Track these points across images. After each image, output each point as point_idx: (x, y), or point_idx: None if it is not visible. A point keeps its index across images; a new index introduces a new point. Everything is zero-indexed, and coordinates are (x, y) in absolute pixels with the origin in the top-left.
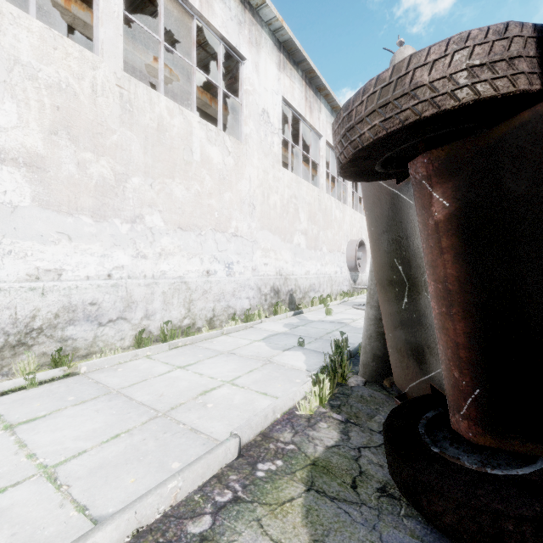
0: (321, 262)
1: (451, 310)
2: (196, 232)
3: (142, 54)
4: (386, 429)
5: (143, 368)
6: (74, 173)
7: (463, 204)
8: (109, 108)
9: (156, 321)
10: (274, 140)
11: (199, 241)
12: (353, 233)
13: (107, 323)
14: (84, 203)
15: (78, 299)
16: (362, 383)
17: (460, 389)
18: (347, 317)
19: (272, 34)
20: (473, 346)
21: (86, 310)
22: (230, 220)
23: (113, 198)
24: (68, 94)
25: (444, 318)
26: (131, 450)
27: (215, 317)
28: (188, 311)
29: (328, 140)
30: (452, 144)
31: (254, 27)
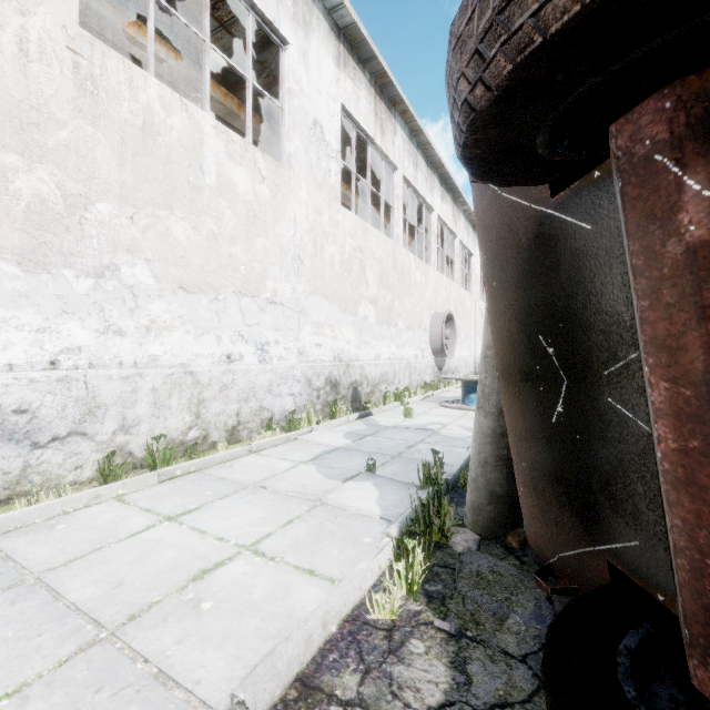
0: (396, 343)
1: None
2: (209, 295)
3: (131, 27)
4: (553, 684)
5: (104, 522)
6: None
7: None
8: (52, 83)
9: (141, 435)
10: (331, 166)
11: (215, 309)
12: (438, 304)
13: (49, 443)
14: (3, 239)
15: None
16: (476, 544)
17: None
18: (434, 421)
19: (328, 13)
20: None
21: (6, 423)
22: (264, 279)
23: (60, 234)
24: None
25: (694, 463)
26: None
27: (240, 425)
28: (197, 418)
29: (406, 174)
30: None
31: None
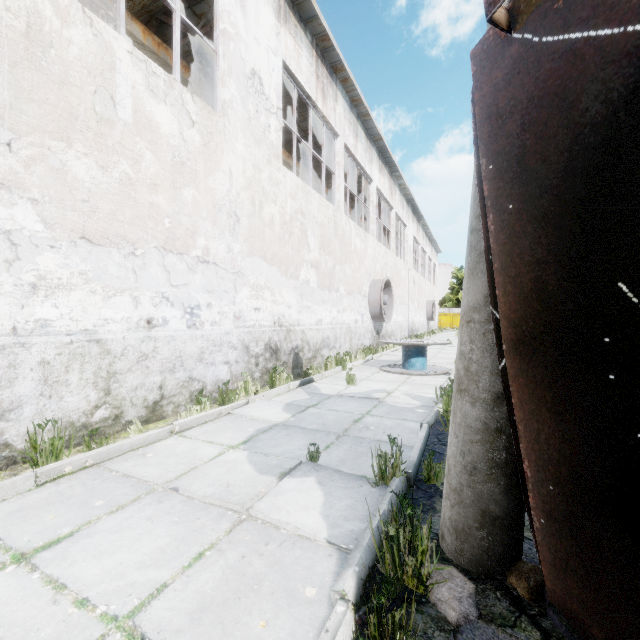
0: (337, 307)
1: None
2: (123, 249)
3: None
4: None
5: None
6: None
7: None
8: None
9: (23, 420)
10: (270, 122)
11: (131, 266)
12: (376, 271)
13: None
14: None
15: None
16: (474, 605)
17: None
18: (378, 388)
19: None
20: None
21: None
22: (194, 234)
23: None
24: None
25: None
26: None
27: (164, 400)
28: (106, 394)
29: (347, 143)
30: None
31: None
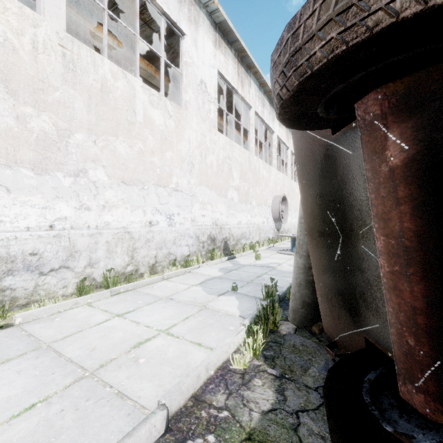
0: (251, 214)
1: (408, 269)
2: (139, 186)
3: (92, 26)
4: (328, 396)
5: (81, 317)
6: (12, 126)
7: (427, 146)
8: (50, 65)
9: (100, 268)
10: (211, 107)
11: (142, 194)
12: (277, 190)
13: (49, 272)
14: (24, 156)
15: (17, 249)
16: (293, 330)
17: (415, 359)
18: (273, 261)
19: (209, 15)
20: (435, 312)
21: (26, 261)
22: (171, 176)
23: (55, 152)
24: (6, 48)
25: (396, 278)
26: (44, 427)
27: (157, 263)
28: (132, 259)
29: (257, 111)
30: (414, 75)
31: (193, 7)
